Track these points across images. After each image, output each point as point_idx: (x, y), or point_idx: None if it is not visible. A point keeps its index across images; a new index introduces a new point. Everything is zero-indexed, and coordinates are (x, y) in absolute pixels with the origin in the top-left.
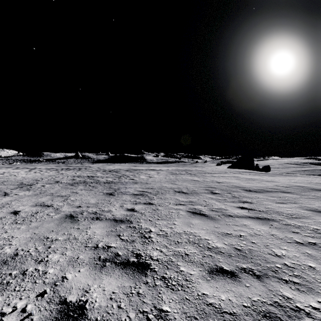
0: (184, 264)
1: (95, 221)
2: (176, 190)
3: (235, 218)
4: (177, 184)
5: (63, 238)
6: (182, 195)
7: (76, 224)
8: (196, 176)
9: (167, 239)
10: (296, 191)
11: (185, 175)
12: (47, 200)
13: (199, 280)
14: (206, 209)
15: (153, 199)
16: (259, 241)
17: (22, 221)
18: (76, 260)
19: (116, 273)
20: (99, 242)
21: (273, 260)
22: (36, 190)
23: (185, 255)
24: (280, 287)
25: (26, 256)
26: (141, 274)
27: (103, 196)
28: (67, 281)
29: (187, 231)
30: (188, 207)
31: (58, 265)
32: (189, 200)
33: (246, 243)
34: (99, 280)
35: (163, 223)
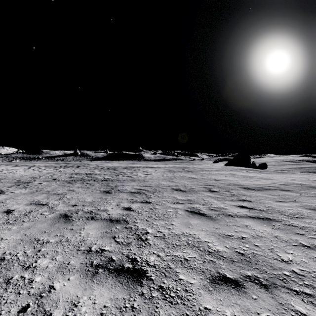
0: (183, 270)
1: (90, 222)
2: (174, 188)
3: (236, 218)
4: (174, 181)
5: (55, 241)
6: (180, 193)
7: (70, 224)
8: (194, 174)
9: (164, 241)
10: (295, 189)
11: (182, 172)
12: (42, 199)
13: (201, 290)
14: (205, 208)
15: (151, 198)
16: (263, 244)
17: (14, 221)
18: (67, 265)
19: (109, 281)
20: (93, 244)
21: (279, 266)
22: (33, 188)
23: (184, 260)
24: (291, 300)
25: (13, 261)
26: (136, 283)
27: (100, 194)
28: (54, 292)
29: (186, 233)
30: (186, 206)
31: (46, 272)
32: (187, 199)
33: (248, 246)
34: (89, 290)
35: (161, 223)
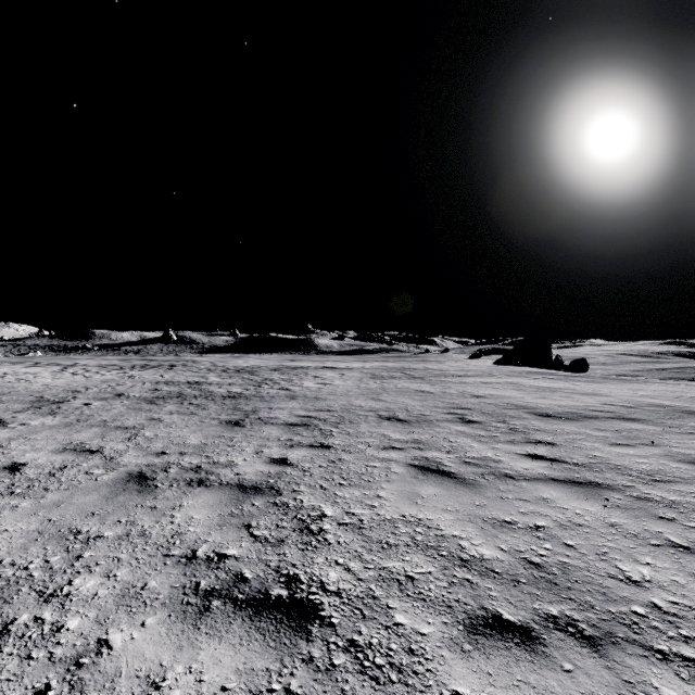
0: (404, 604)
1: (195, 490)
2: (383, 415)
3: (522, 483)
4: (384, 400)
5: (116, 534)
6: (396, 427)
7: (150, 497)
8: (427, 383)
9: (362, 536)
10: (653, 416)
11: (402, 380)
12: (91, 439)
13: (444, 651)
14: (453, 460)
15: (331, 436)
16: (583, 542)
17: (25, 490)
18: (140, 592)
19: (235, 629)
20: (200, 543)
21: (622, 594)
22: (71, 415)
23: (406, 580)
24: (652, 673)
25: (18, 582)
26: (298, 633)
27: (219, 428)
28: (109, 654)
29: (409, 517)
30: (410, 455)
31: (93, 607)
32: (413, 439)
33: (551, 547)
34: (189, 650)
35: (354, 495)
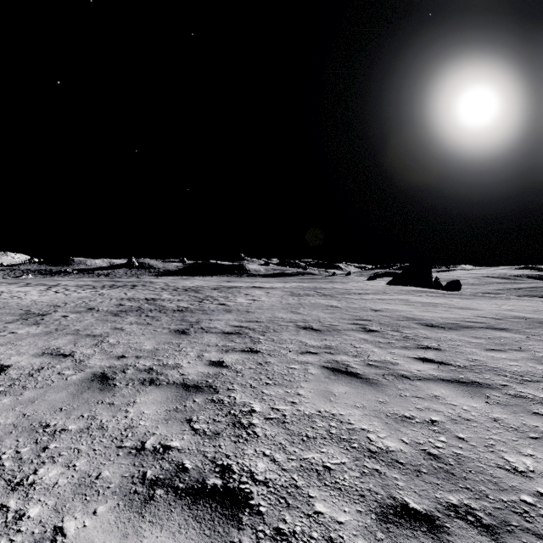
0: (322, 493)
1: (147, 389)
2: (301, 325)
3: (416, 383)
4: (301, 313)
5: (78, 428)
6: (311, 335)
7: (109, 394)
8: (335, 299)
9: (285, 430)
10: (517, 326)
11: (315, 297)
12: (65, 344)
13: (360, 539)
14: (358, 362)
15: (259, 343)
16: (472, 435)
17: (7, 388)
18: (95, 481)
19: (175, 518)
20: (148, 435)
21: (511, 484)
22: (51, 325)
23: (323, 470)
24: None
25: None
26: (230, 521)
27: (169, 336)
28: (63, 542)
29: (324, 412)
30: (323, 358)
31: (52, 496)
32: (325, 345)
33: (446, 440)
34: (134, 538)
35: (278, 392)
